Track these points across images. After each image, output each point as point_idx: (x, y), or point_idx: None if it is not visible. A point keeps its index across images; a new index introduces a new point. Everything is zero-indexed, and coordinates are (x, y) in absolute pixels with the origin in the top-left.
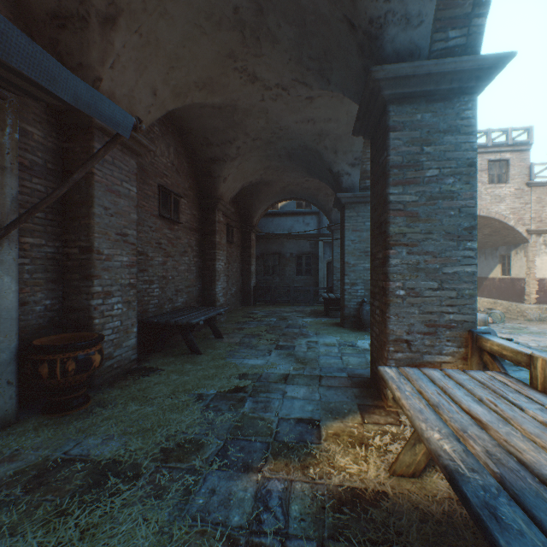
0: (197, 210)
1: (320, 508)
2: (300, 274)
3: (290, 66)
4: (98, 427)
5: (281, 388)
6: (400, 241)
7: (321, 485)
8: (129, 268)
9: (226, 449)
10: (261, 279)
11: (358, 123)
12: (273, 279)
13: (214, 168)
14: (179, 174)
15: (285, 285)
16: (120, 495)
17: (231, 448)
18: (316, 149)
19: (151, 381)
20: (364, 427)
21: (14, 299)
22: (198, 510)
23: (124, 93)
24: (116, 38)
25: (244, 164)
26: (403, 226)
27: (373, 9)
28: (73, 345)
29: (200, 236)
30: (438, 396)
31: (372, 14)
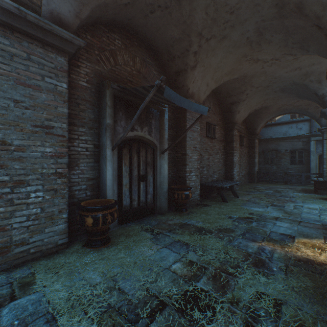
0: (223, 130)
1: (288, 258)
2: (293, 164)
3: (279, 49)
4: (193, 218)
5: (273, 221)
6: None
7: (290, 253)
8: (197, 161)
9: (244, 234)
10: (261, 167)
11: None
12: (271, 167)
13: (232, 107)
14: (214, 114)
15: (280, 171)
16: (207, 235)
17: (246, 234)
18: (303, 84)
19: (207, 208)
20: (324, 244)
21: (167, 172)
22: (235, 245)
23: (196, 90)
24: (195, 71)
25: (250, 101)
26: None
27: None
28: (184, 189)
29: (224, 144)
30: None
31: None
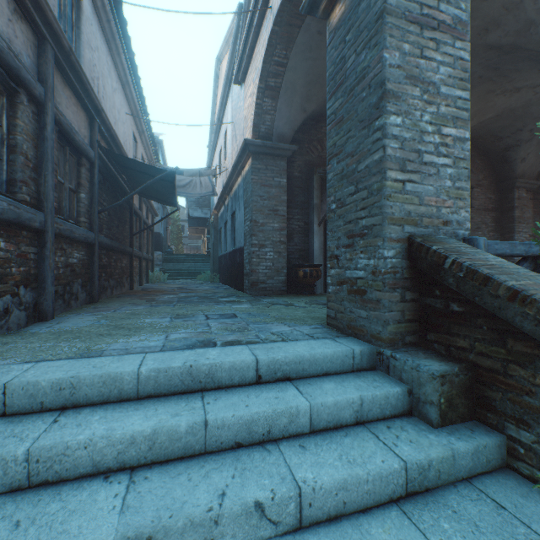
0: (493, 193)
1: None
2: None
3: None
4: None
5: None
6: None
7: None
8: None
9: None
10: None
11: None
12: None
13: (508, 155)
14: (471, 172)
15: None
16: None
17: None
18: None
19: None
20: None
21: None
22: None
23: None
24: None
25: None
26: None
27: None
28: None
29: (497, 214)
30: None
31: None
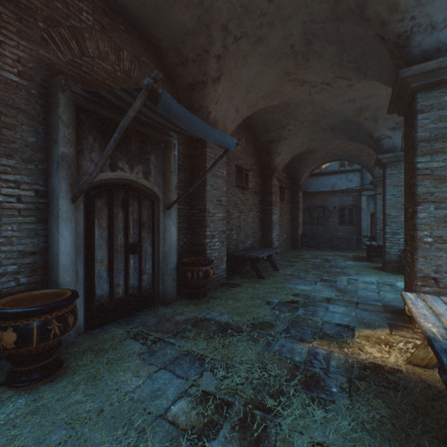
0: (259, 178)
1: (350, 366)
2: (342, 224)
3: (331, 69)
4: (215, 308)
5: (324, 305)
6: (427, 199)
7: (352, 357)
8: (222, 221)
9: (288, 329)
10: (306, 228)
11: (391, 106)
12: (318, 229)
13: (271, 147)
14: (248, 155)
15: (328, 233)
16: (235, 337)
17: (291, 329)
18: (356, 121)
19: (237, 290)
20: (390, 336)
21: (175, 237)
22: (276, 351)
23: (221, 116)
24: (219, 87)
25: (294, 140)
26: (431, 187)
27: (400, 28)
28: (201, 263)
29: (260, 197)
30: (445, 310)
31: (398, 31)
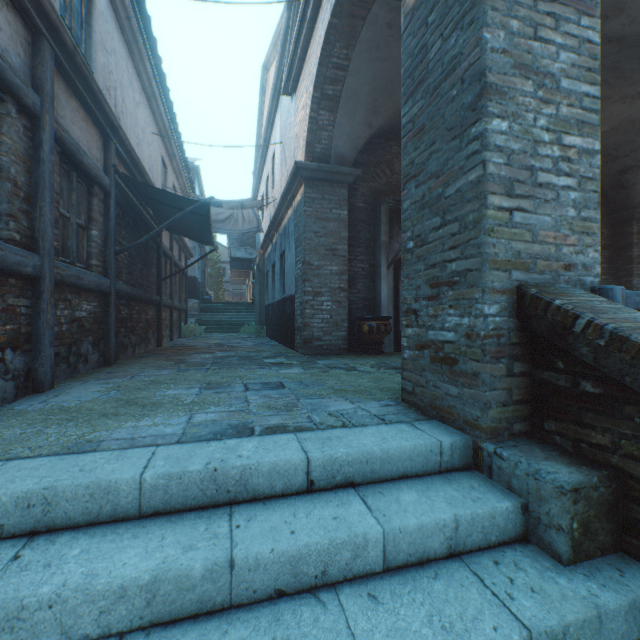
0: (605, 227)
1: None
2: None
3: None
4: None
5: None
6: None
7: None
8: None
9: None
10: None
11: None
12: None
13: (625, 179)
14: None
15: None
16: None
17: None
18: None
19: None
20: None
21: None
22: None
23: None
24: None
25: None
26: None
27: None
28: None
29: (610, 253)
30: None
31: None
